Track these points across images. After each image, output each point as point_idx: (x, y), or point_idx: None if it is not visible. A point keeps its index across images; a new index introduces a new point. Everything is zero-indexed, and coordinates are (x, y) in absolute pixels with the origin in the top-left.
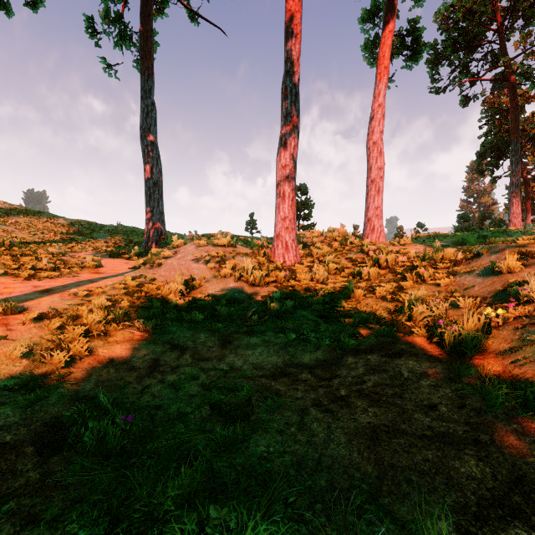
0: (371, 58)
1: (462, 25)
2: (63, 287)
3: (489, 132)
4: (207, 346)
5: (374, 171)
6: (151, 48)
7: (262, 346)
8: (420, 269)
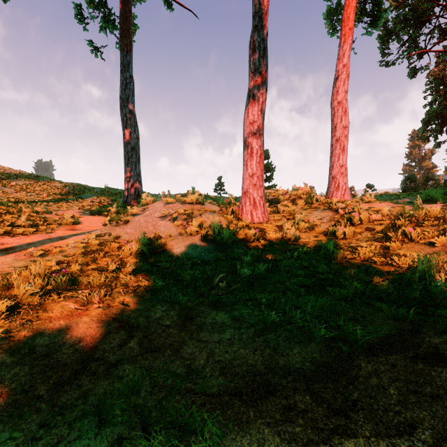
0: (333, 25)
1: (412, 2)
2: (28, 244)
3: (434, 101)
4: (163, 325)
5: (339, 130)
6: (130, 27)
7: (231, 328)
8: (406, 227)
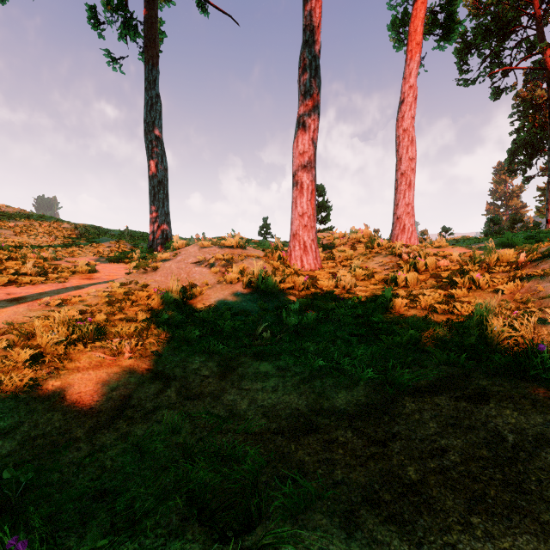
0: (399, 37)
1: (494, 10)
2: (40, 294)
3: (521, 128)
4: (201, 375)
5: (405, 163)
6: (156, 35)
7: (275, 377)
8: (474, 273)
